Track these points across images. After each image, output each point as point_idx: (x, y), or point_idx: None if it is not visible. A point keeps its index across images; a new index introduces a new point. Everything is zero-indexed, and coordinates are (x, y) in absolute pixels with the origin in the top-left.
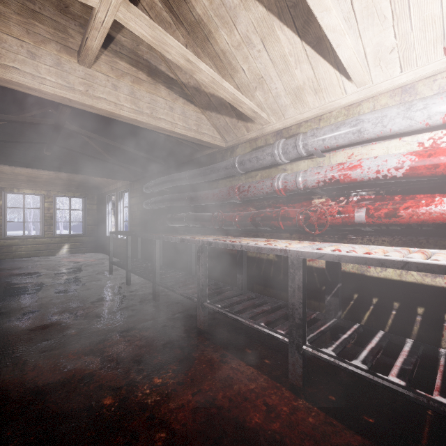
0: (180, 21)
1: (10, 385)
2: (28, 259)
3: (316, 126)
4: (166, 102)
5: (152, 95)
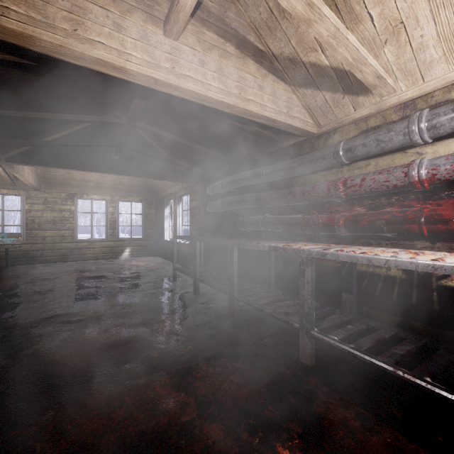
0: None
1: (98, 428)
2: (96, 262)
3: None
4: (254, 80)
5: (240, 72)
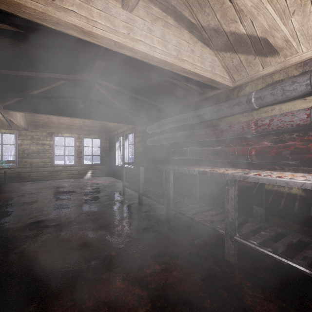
0: None
1: None
2: (67, 180)
3: None
4: (188, 45)
5: (177, 39)
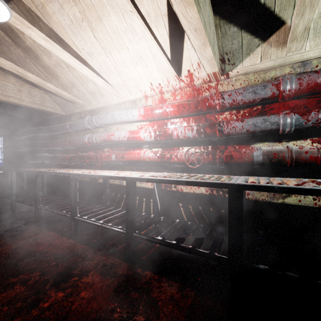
0: (18, 45)
1: None
2: None
3: (105, 111)
4: (15, 86)
5: (2, 81)
